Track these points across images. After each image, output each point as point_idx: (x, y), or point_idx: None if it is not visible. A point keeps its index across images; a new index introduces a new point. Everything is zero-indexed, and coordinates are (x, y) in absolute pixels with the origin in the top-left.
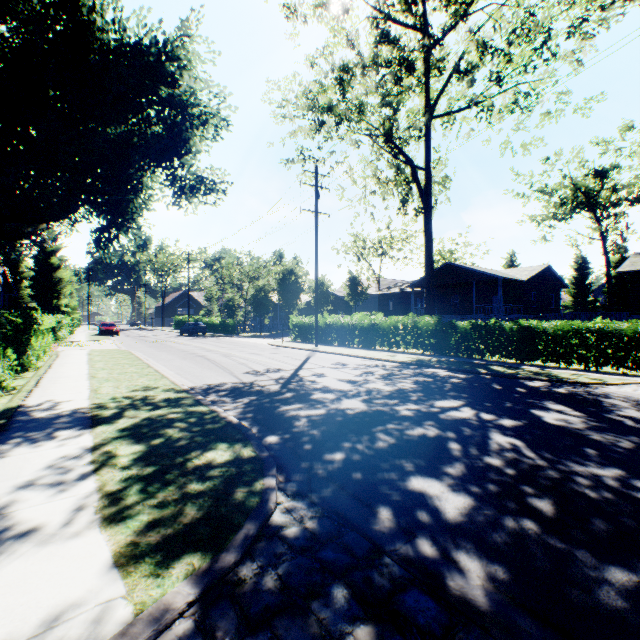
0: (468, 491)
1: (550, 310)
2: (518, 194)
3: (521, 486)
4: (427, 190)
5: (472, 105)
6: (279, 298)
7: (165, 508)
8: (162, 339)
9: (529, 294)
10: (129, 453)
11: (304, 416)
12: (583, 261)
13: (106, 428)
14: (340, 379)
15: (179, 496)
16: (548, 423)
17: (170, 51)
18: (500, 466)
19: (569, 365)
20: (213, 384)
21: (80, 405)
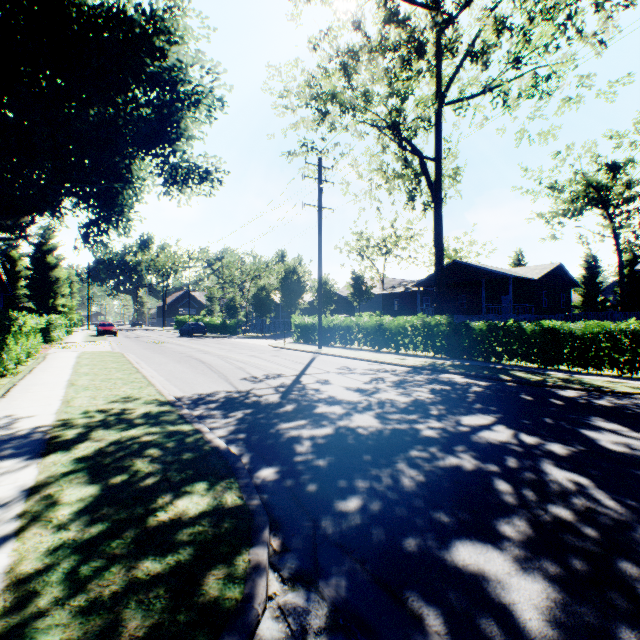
0: (546, 572)
1: (561, 310)
2: (527, 191)
3: (620, 562)
4: (437, 182)
5: (487, 90)
6: (281, 298)
7: (93, 614)
8: (160, 340)
9: (540, 293)
10: (75, 499)
11: (307, 437)
12: (593, 260)
13: (60, 457)
14: (347, 387)
15: (121, 586)
16: (609, 449)
17: (157, 21)
18: (575, 522)
19: (600, 371)
20: (204, 393)
21: (42, 422)
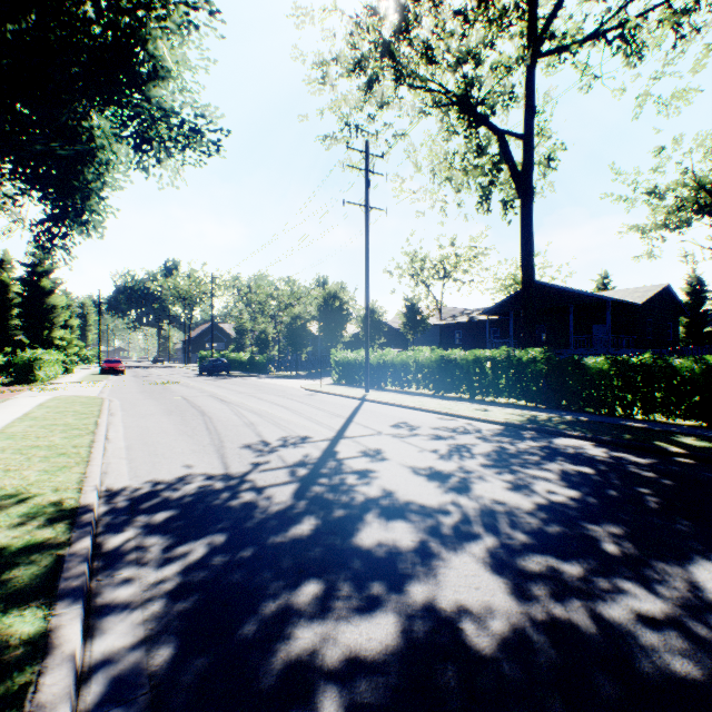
0: None
1: (667, 343)
2: (619, 198)
3: None
4: (527, 167)
5: (601, 31)
6: (319, 329)
7: None
8: (171, 380)
9: (643, 322)
10: None
11: (333, 671)
12: (698, 282)
13: None
14: (413, 467)
15: None
16: None
17: None
18: None
19: None
20: (166, 480)
21: None
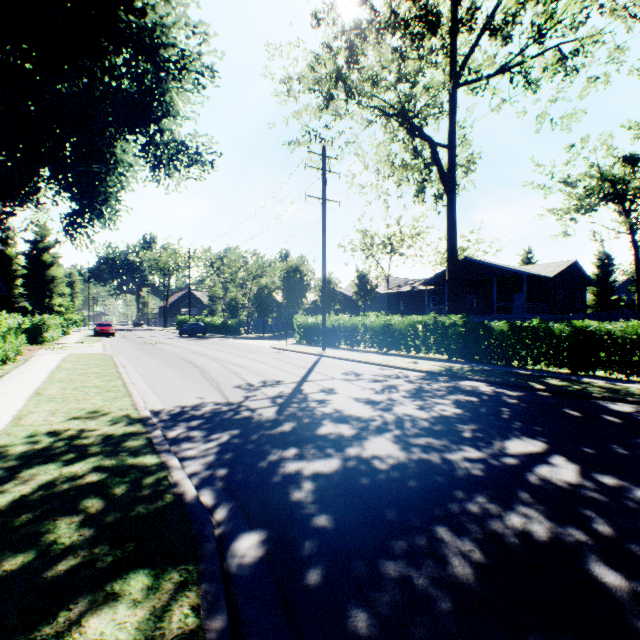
0: None
1: (576, 309)
2: (538, 186)
3: None
4: (451, 171)
5: (506, 68)
6: (283, 297)
7: None
8: (158, 341)
9: (555, 292)
10: None
11: (307, 475)
12: (606, 257)
13: None
14: (356, 398)
15: None
16: None
17: None
18: None
19: None
20: (188, 406)
21: None
